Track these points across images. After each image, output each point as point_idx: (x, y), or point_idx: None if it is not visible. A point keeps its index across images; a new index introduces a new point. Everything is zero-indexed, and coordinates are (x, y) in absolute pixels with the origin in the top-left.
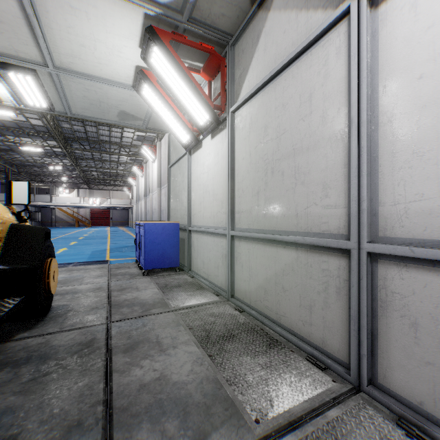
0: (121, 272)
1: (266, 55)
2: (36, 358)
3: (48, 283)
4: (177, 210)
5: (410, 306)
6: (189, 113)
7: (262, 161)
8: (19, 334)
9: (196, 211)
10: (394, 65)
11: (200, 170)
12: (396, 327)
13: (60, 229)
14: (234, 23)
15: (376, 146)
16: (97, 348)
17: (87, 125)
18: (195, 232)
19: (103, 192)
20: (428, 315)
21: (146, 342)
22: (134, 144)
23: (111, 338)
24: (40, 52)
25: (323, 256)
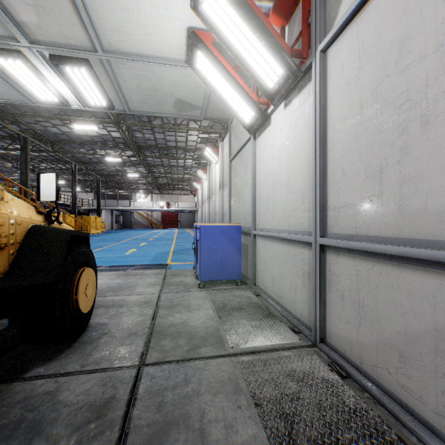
0: (176, 281)
1: None
2: (26, 427)
3: (76, 300)
4: (239, 209)
5: None
6: (253, 75)
7: (394, 109)
8: (35, 368)
9: (262, 210)
10: None
11: (268, 156)
12: None
13: (137, 230)
14: None
15: None
16: (110, 423)
17: (156, 132)
18: (261, 236)
19: (172, 197)
20: None
21: (182, 425)
22: (198, 147)
23: (134, 402)
24: (87, 33)
25: None
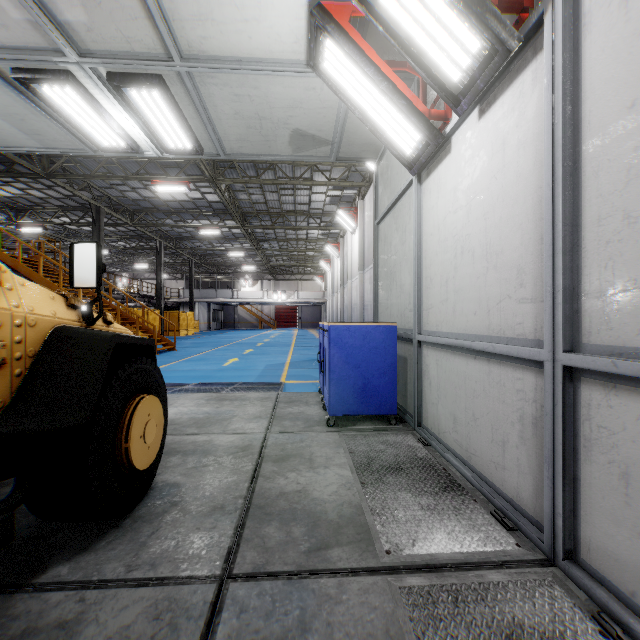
0: (291, 412)
1: None
2: None
3: (126, 451)
4: (391, 300)
5: None
6: (423, 62)
7: None
8: (56, 565)
9: (434, 300)
10: None
11: (445, 208)
12: None
13: (242, 331)
14: None
15: None
16: None
17: (267, 192)
18: (432, 345)
19: (290, 284)
20: None
21: None
22: (326, 211)
23: None
24: (156, 31)
25: None
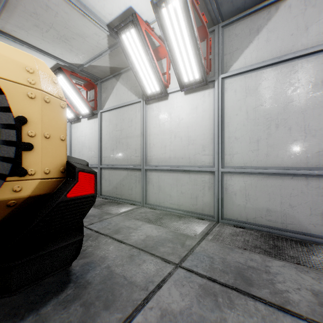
0: None
1: (116, 97)
2: None
3: None
4: None
5: (153, 181)
6: (76, 106)
7: (115, 138)
8: None
9: (76, 156)
10: (150, 122)
11: (79, 134)
12: (150, 187)
13: None
14: (102, 75)
15: (147, 141)
16: None
17: None
18: None
19: None
20: (155, 182)
21: None
22: None
23: None
24: None
25: (135, 171)
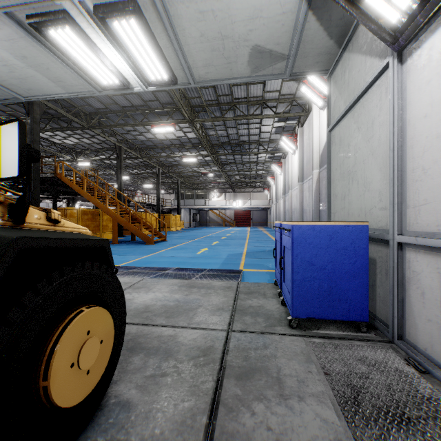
0: (251, 306)
1: None
2: None
3: (46, 390)
4: (350, 200)
5: None
6: None
7: None
8: None
9: (431, 194)
10: None
11: None
12: None
13: (211, 228)
14: None
15: None
16: None
17: (228, 127)
18: (427, 249)
19: (244, 195)
20: None
21: None
22: (272, 139)
23: None
24: None
25: None
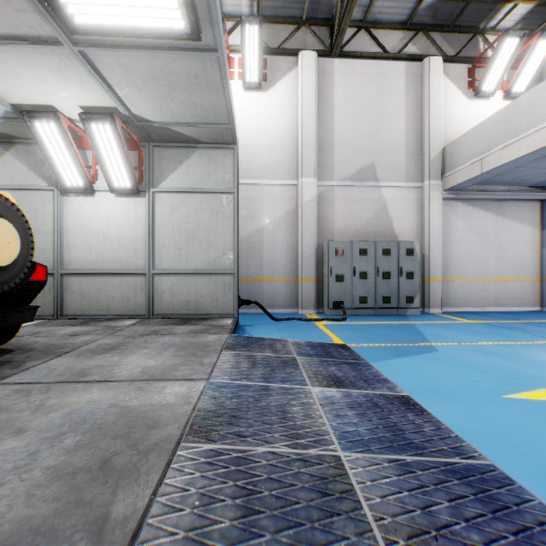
0: None
1: (5, 173)
2: None
3: None
4: None
5: (73, 287)
6: None
7: None
8: None
9: None
10: (69, 217)
11: None
12: (69, 295)
13: None
14: None
15: (63, 240)
16: None
17: None
18: None
19: None
20: (77, 288)
21: None
22: None
23: None
24: None
25: None
